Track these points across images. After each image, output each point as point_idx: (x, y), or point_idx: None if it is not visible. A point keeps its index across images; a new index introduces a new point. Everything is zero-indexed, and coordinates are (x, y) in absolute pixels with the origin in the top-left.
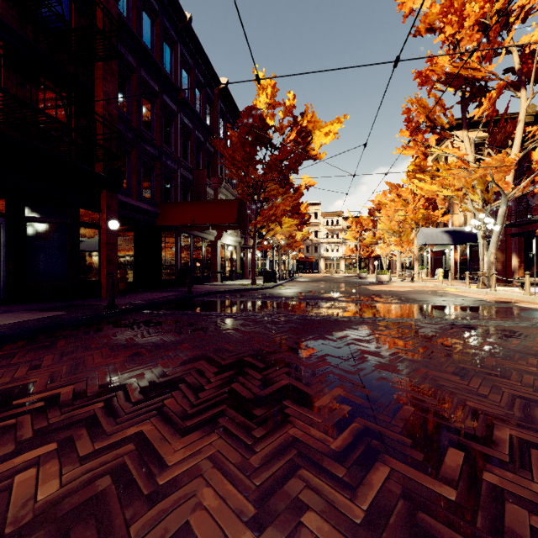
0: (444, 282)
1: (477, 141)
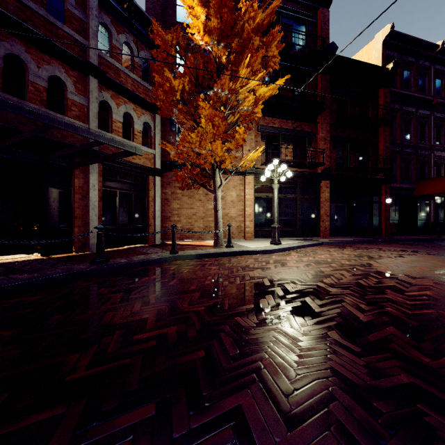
0: None
1: None
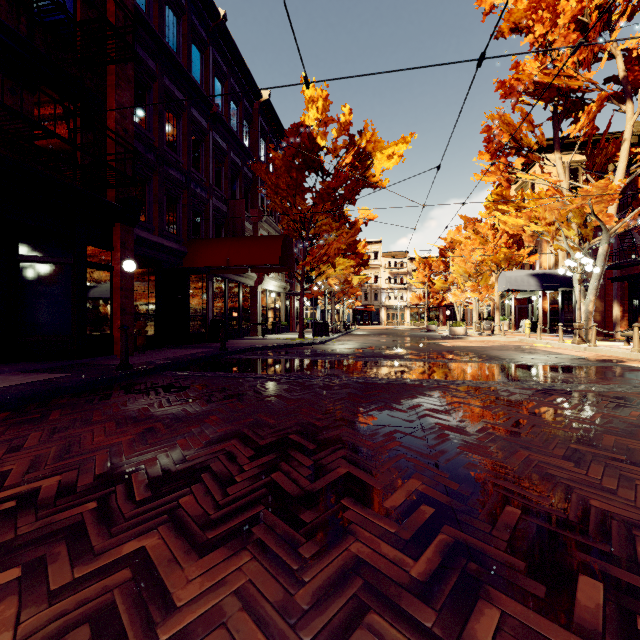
0: (531, 335)
1: (570, 166)
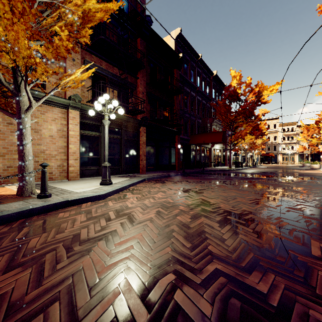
0: None
1: None
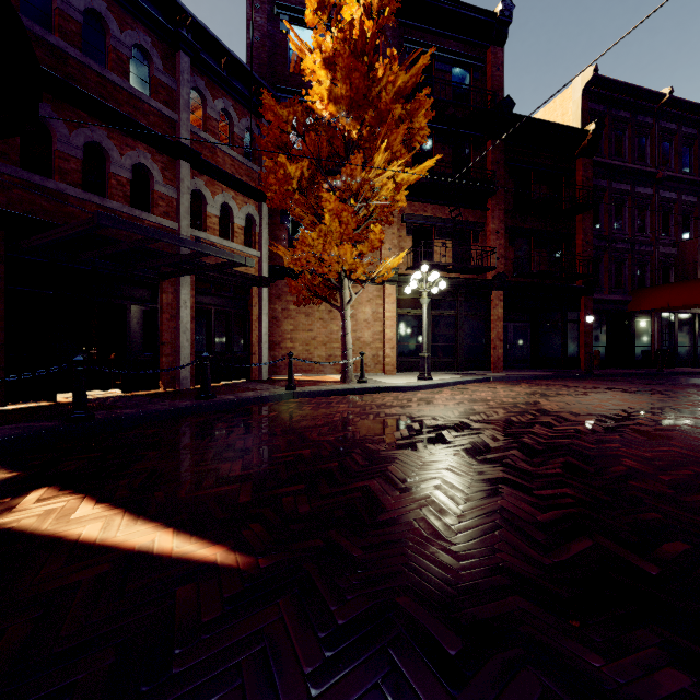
0: None
1: None
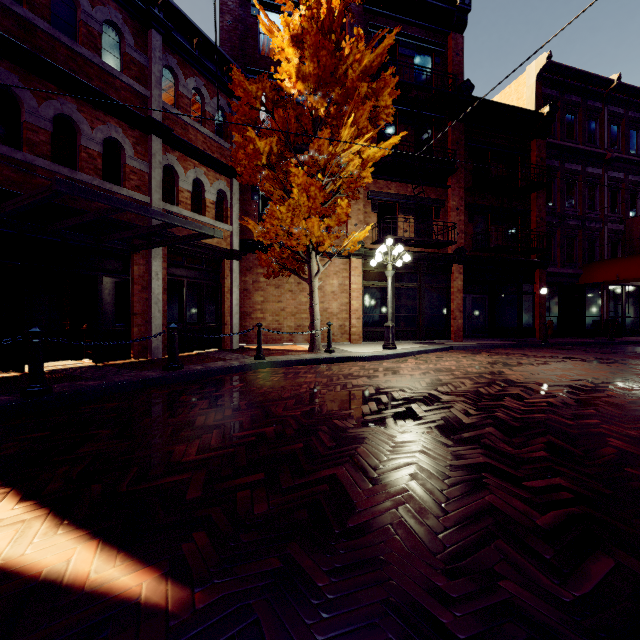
0: None
1: None
